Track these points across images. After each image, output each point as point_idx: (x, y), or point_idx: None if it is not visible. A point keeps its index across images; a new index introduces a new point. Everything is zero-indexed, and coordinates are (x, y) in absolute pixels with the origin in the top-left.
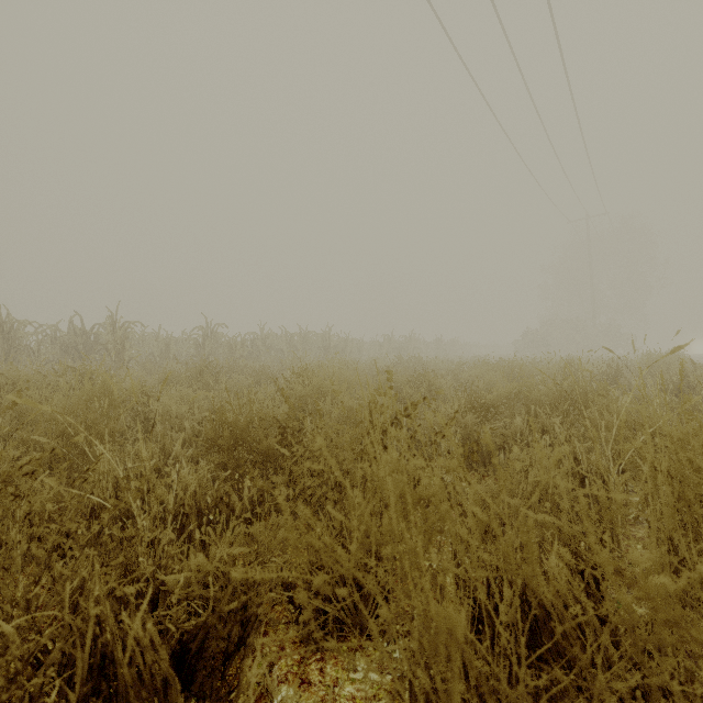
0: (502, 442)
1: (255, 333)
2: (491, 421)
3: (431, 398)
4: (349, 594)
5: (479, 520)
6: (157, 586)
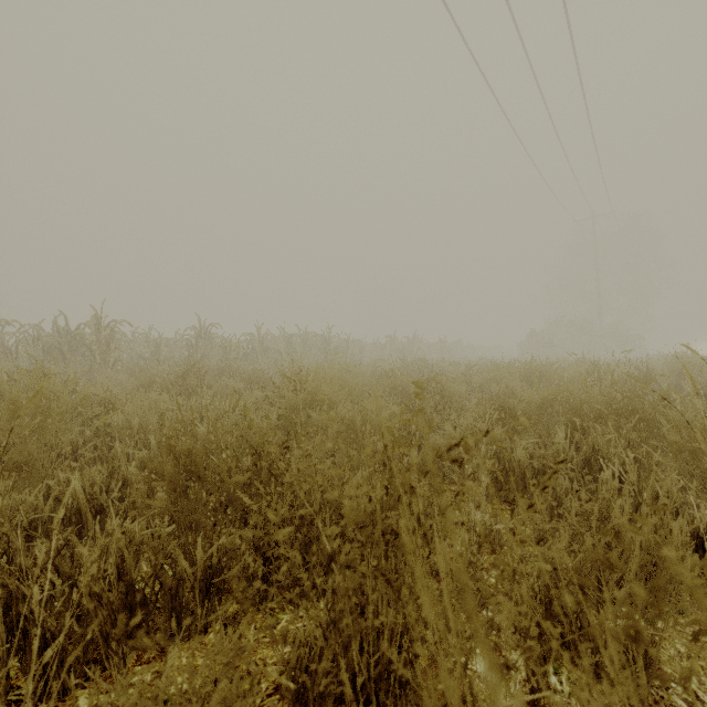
0: (542, 464)
1: (252, 334)
2: (520, 434)
3: (443, 405)
4: None
5: None
6: None
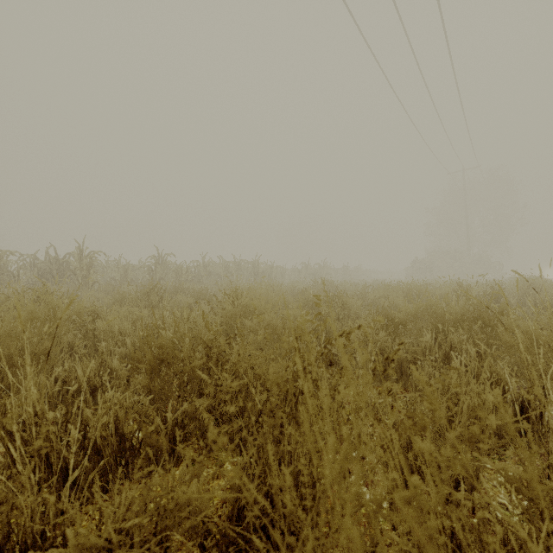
0: (414, 357)
1: (198, 261)
2: (400, 337)
3: (344, 315)
4: (273, 549)
5: (438, 485)
6: (47, 547)
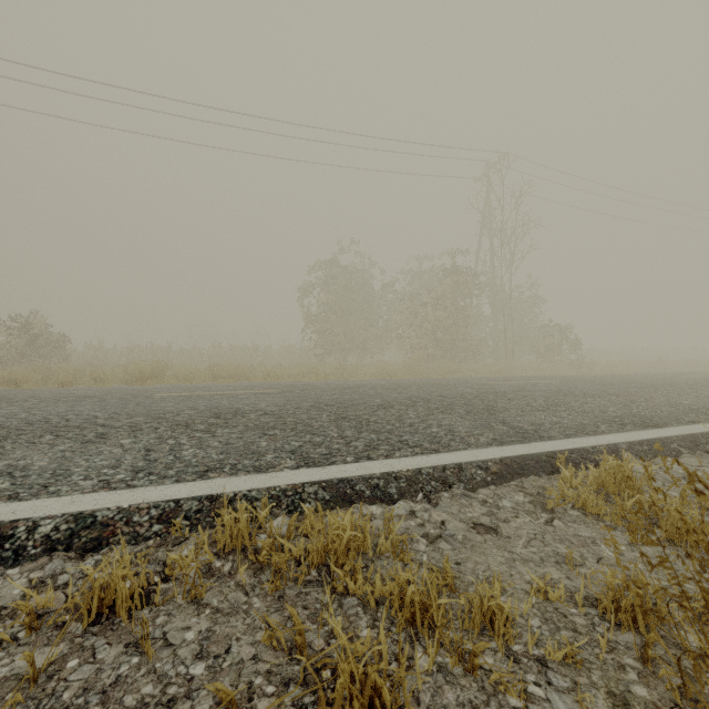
0: None
1: None
2: None
3: None
4: None
5: None
6: None
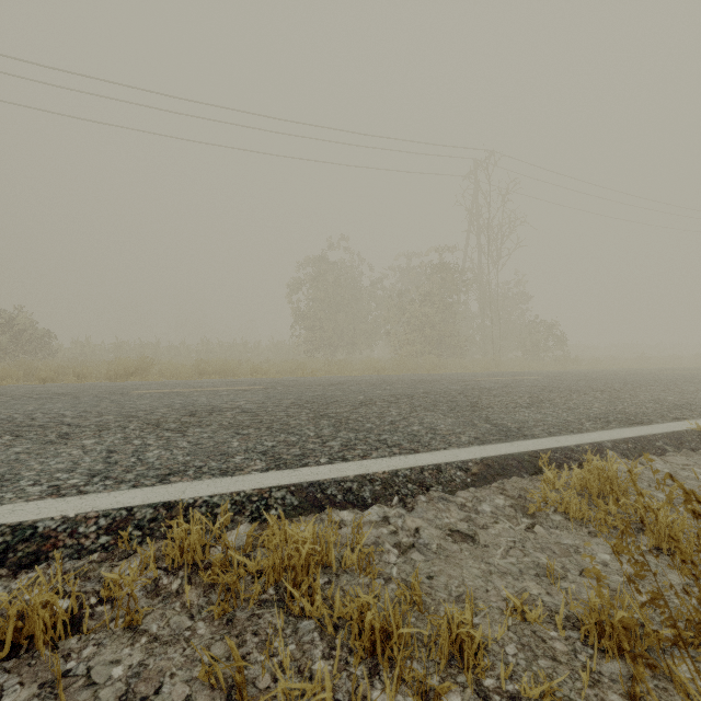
0: None
1: None
2: None
3: None
4: None
5: None
6: None
